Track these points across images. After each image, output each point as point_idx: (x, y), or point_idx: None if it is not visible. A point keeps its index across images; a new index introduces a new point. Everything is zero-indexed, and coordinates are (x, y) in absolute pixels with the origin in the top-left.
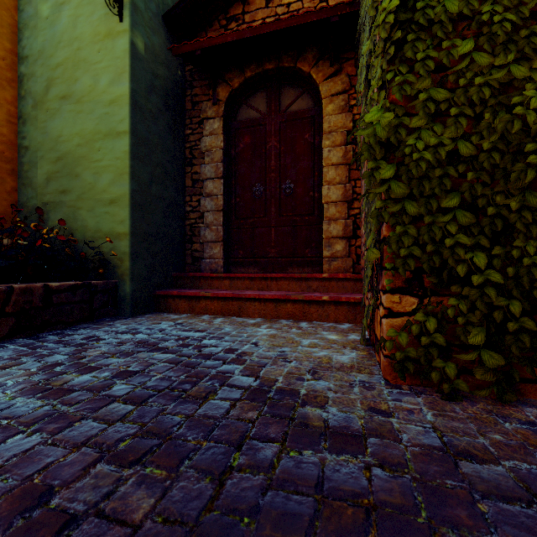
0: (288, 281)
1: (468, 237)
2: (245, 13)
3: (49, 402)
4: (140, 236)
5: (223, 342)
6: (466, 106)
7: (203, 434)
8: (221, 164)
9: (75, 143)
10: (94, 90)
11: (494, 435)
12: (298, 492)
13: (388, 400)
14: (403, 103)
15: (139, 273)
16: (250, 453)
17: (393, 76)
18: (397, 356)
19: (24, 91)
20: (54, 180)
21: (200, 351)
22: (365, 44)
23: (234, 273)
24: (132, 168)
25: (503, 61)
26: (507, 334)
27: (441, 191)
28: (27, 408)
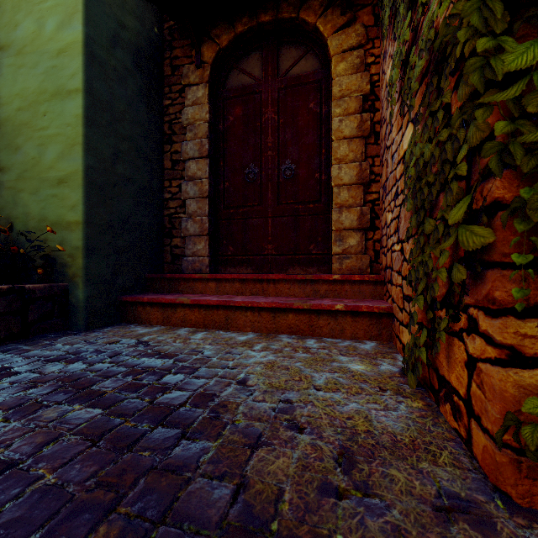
0: (289, 284)
1: None
2: None
3: None
4: (99, 226)
5: (195, 380)
6: None
7: None
8: (206, 140)
9: (15, 106)
10: (38, 37)
11: None
12: None
13: None
14: None
15: (98, 273)
16: None
17: None
18: None
19: None
20: None
21: (151, 402)
22: None
23: (221, 274)
24: (87, 137)
25: None
26: None
27: None
28: None
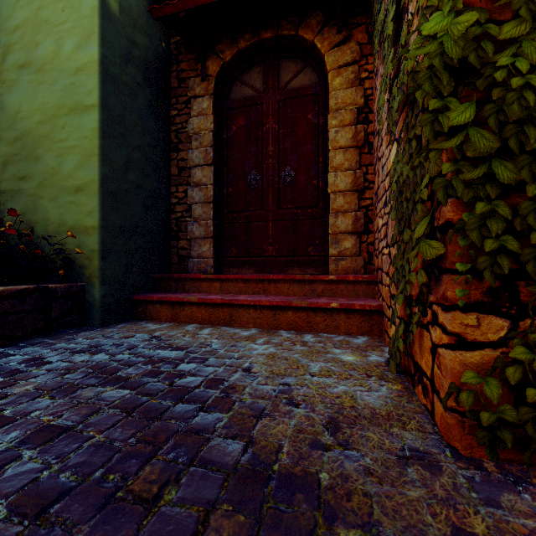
0: (288, 284)
1: None
2: None
3: None
4: (113, 230)
5: (206, 368)
6: None
7: None
8: (210, 148)
9: (35, 119)
10: (57, 56)
11: None
12: None
13: (476, 504)
14: (483, 5)
15: (112, 274)
16: None
17: None
18: (482, 418)
19: None
20: (12, 165)
21: (171, 385)
22: None
23: (225, 275)
24: (103, 149)
25: None
26: None
27: None
28: None
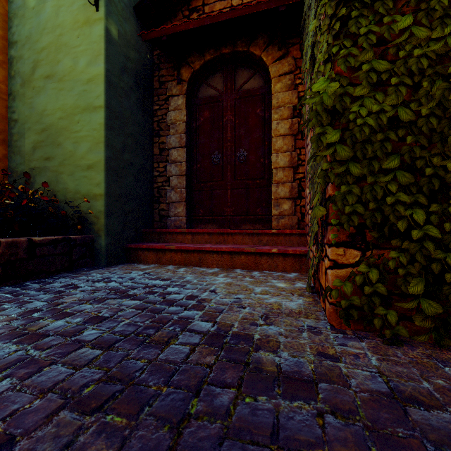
0: (242, 236)
1: (407, 195)
2: (205, 4)
3: (23, 347)
4: (114, 197)
5: (185, 290)
6: (406, 76)
7: (163, 379)
8: (184, 135)
9: (57, 116)
10: (74, 70)
11: (437, 380)
12: (254, 442)
13: (334, 345)
14: (347, 74)
15: (113, 229)
16: (207, 399)
17: (338, 50)
18: (342, 304)
19: (14, 71)
20: (40, 149)
21: (164, 298)
22: (311, 24)
23: (195, 229)
24: (107, 138)
25: (440, 34)
26: (444, 284)
27: (383, 154)
28: (2, 353)
